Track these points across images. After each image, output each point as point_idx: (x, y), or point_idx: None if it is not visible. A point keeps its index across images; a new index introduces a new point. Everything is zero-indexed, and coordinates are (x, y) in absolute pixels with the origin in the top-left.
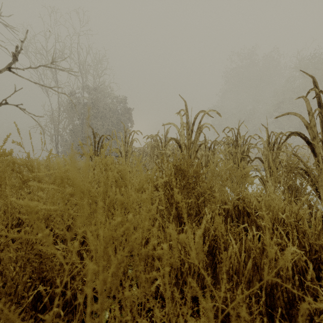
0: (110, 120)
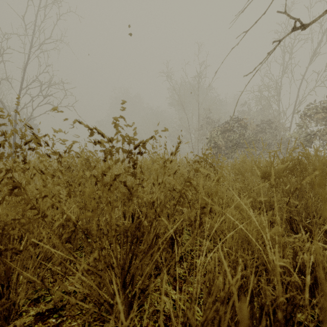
0: None
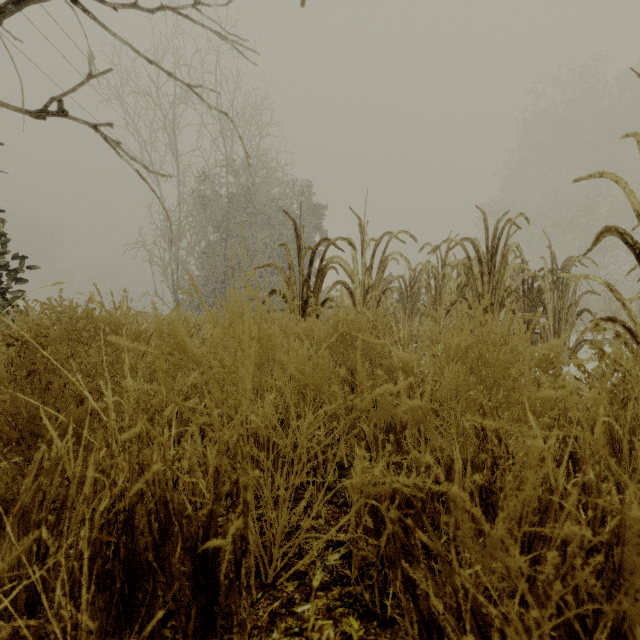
0: (281, 232)
